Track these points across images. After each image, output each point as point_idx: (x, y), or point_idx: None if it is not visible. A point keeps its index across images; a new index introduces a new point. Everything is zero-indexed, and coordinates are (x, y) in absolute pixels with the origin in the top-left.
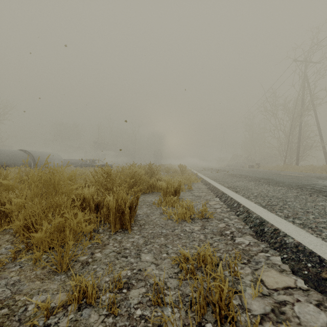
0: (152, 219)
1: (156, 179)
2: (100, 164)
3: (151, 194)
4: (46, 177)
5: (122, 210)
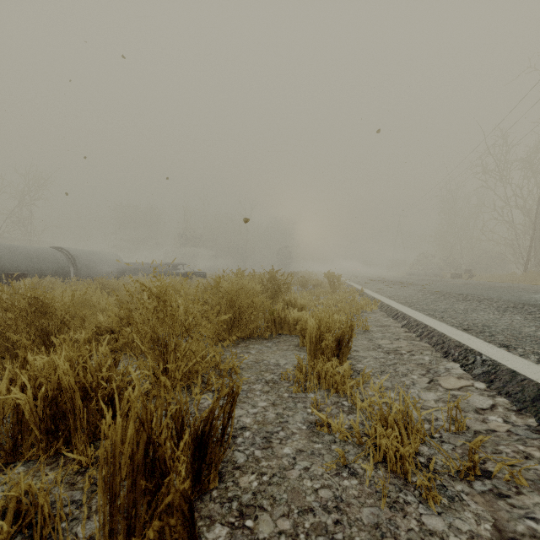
0: (282, 463)
1: (284, 302)
2: (186, 272)
3: (276, 341)
4: (26, 302)
5: (162, 467)
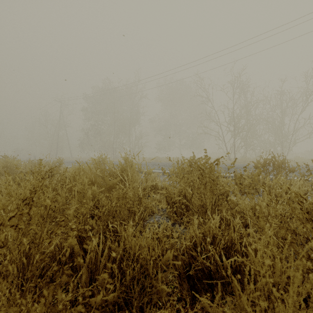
0: None
1: None
2: None
3: None
4: None
5: None
